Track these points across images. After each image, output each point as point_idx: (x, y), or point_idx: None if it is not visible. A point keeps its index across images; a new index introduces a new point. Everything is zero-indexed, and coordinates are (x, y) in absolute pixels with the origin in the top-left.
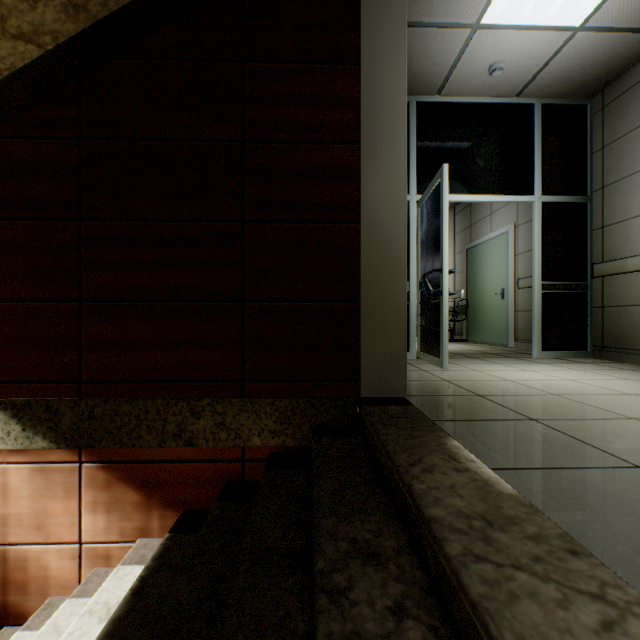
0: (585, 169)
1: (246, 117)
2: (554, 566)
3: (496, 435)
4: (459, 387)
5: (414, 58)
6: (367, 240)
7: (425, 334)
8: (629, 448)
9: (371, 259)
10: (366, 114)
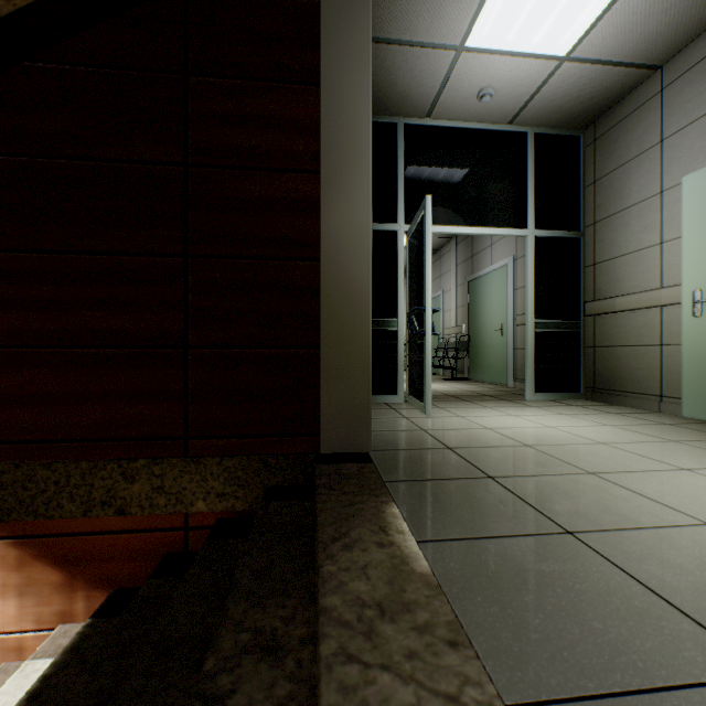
0: (578, 203)
1: (190, 138)
2: (425, 663)
3: (443, 498)
4: (433, 438)
5: (399, 77)
6: (328, 280)
7: (413, 376)
8: (570, 510)
9: (332, 301)
10: (327, 141)
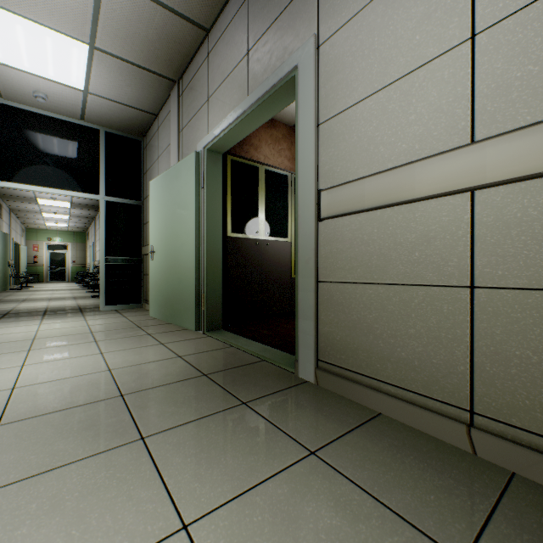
0: (141, 183)
1: None
2: None
3: None
4: None
5: None
6: None
7: None
8: None
9: None
10: None
